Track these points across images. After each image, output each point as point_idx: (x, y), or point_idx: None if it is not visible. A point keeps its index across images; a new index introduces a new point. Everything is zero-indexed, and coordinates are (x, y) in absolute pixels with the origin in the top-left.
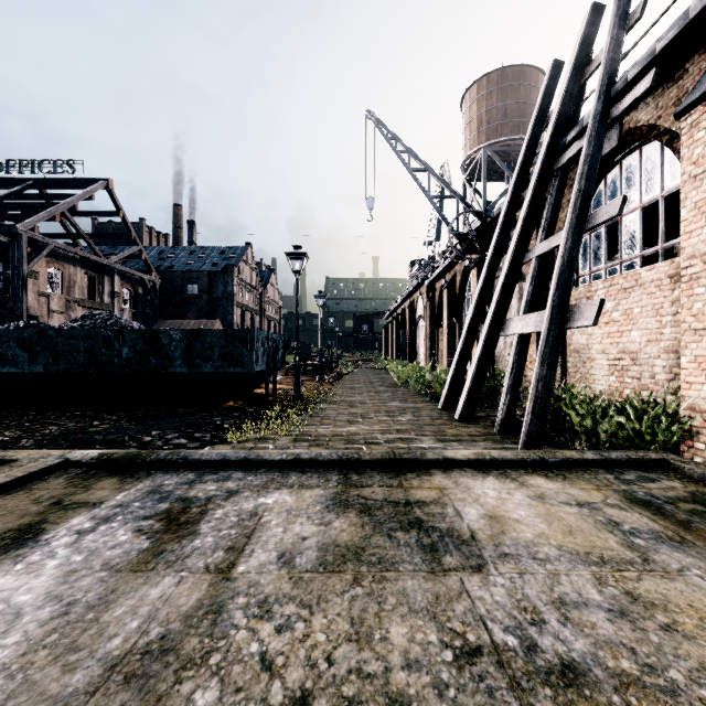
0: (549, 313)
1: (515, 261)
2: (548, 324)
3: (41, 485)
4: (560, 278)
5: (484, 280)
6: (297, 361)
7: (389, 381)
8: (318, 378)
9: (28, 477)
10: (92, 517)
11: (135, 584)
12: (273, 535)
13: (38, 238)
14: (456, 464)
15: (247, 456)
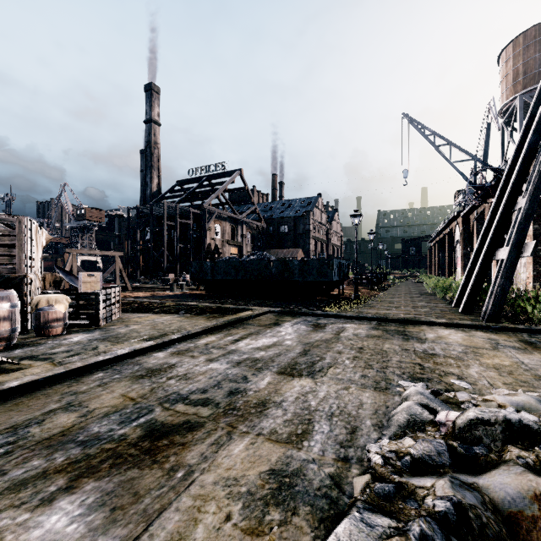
0: (509, 248)
1: (505, 211)
2: (507, 255)
3: (267, 316)
4: (518, 227)
5: (488, 222)
6: (356, 275)
7: (425, 291)
8: (369, 287)
9: (263, 313)
10: (291, 323)
11: (314, 333)
12: (350, 331)
13: (211, 209)
14: (436, 324)
15: (336, 314)
